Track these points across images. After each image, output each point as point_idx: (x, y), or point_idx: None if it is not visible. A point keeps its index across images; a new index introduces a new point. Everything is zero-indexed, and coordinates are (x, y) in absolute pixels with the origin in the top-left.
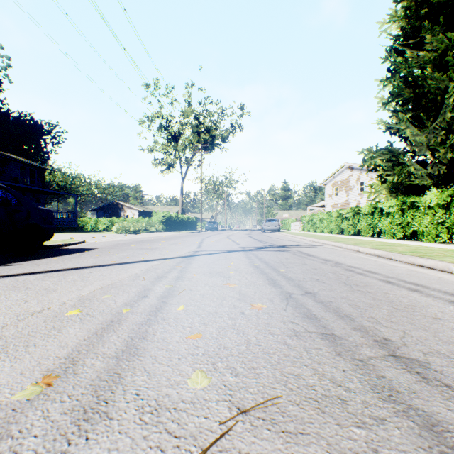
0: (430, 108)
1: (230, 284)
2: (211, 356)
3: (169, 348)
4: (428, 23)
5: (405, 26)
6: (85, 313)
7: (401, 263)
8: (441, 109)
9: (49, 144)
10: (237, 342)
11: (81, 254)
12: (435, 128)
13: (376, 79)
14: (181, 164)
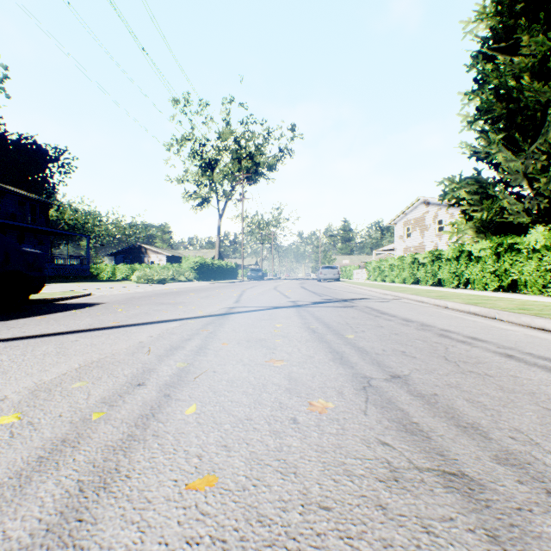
0: (527, 128)
1: (275, 361)
2: (229, 547)
3: (145, 520)
4: (524, 21)
5: (496, 26)
6: (26, 422)
7: (510, 325)
8: (541, 128)
9: (55, 173)
10: (283, 501)
11: (78, 311)
12: (533, 152)
13: (459, 92)
14: (218, 199)
